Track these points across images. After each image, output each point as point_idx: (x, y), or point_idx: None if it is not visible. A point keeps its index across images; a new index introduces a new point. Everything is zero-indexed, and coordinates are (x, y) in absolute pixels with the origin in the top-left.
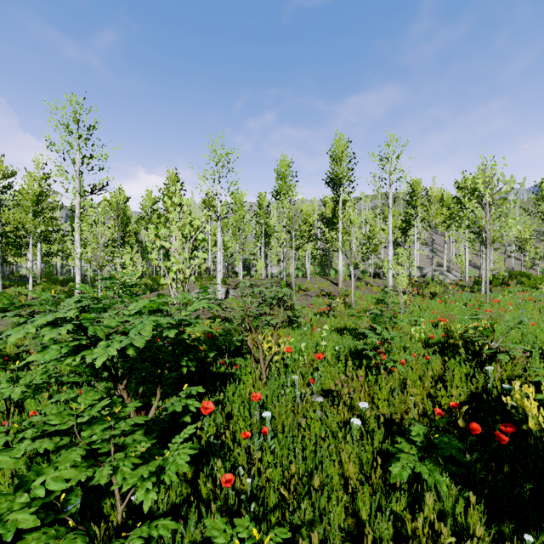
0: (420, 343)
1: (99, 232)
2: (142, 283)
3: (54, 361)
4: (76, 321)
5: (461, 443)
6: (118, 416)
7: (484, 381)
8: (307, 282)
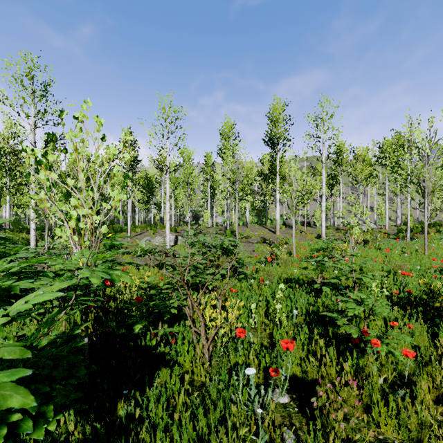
0: (396, 306)
1: None
2: None
3: None
4: None
5: None
6: None
7: None
8: (248, 230)
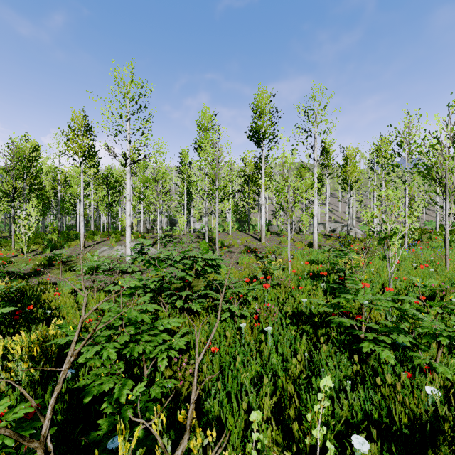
0: None
1: None
2: (48, 239)
3: None
4: None
5: None
6: None
7: None
8: (229, 237)
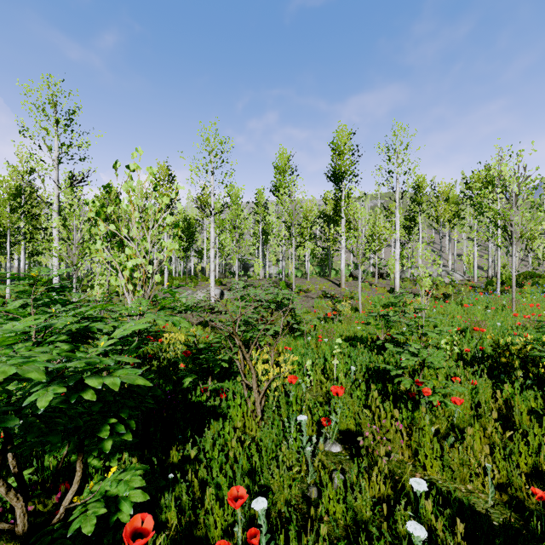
0: (461, 362)
1: (74, 226)
2: None
3: None
4: None
5: None
6: None
7: None
8: (307, 283)
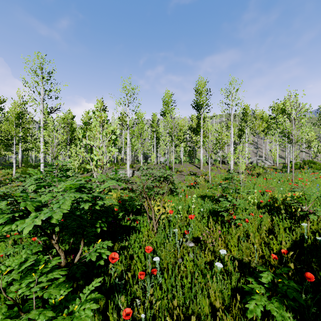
0: (255, 206)
1: (54, 136)
2: (82, 167)
3: (0, 226)
4: (10, 199)
5: (297, 285)
6: (42, 271)
7: (300, 232)
8: (181, 166)
